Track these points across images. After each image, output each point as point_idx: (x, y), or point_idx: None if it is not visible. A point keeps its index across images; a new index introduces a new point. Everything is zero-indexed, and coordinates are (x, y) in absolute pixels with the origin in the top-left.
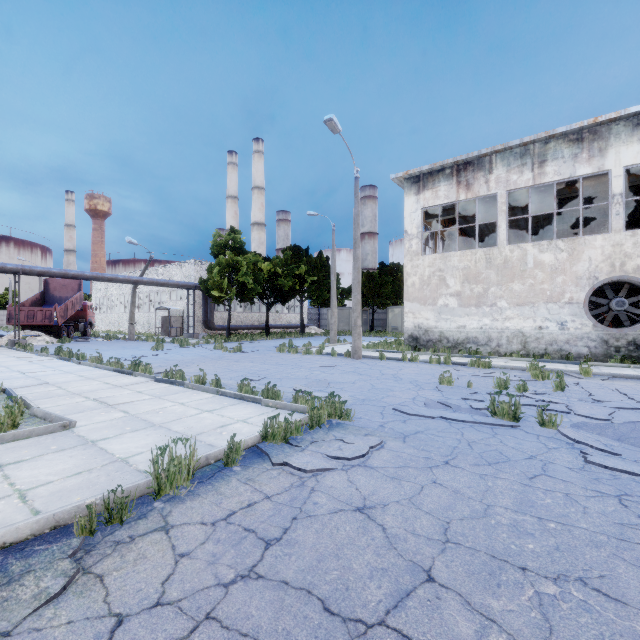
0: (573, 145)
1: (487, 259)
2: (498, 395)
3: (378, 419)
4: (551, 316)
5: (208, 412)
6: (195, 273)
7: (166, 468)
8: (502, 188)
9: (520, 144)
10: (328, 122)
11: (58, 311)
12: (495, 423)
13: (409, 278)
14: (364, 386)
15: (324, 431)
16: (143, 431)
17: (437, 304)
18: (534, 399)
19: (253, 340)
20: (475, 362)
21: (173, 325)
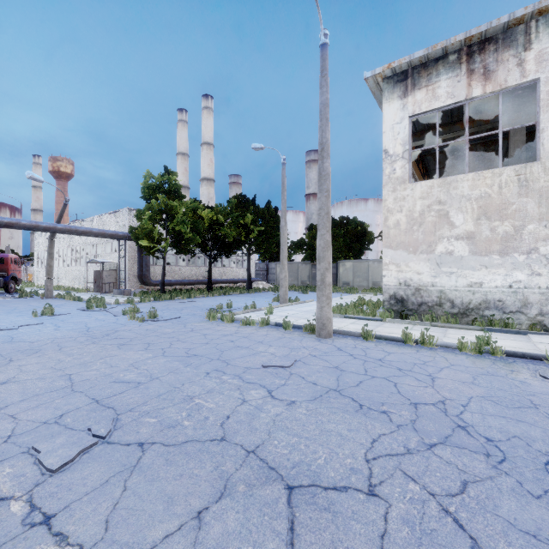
0: None
1: (521, 181)
2: None
3: None
4: None
5: None
6: (129, 222)
7: None
8: (548, 69)
9: None
10: None
11: None
12: None
13: (391, 216)
14: (437, 548)
15: None
16: None
17: (435, 251)
18: None
19: (190, 297)
20: None
21: (105, 280)
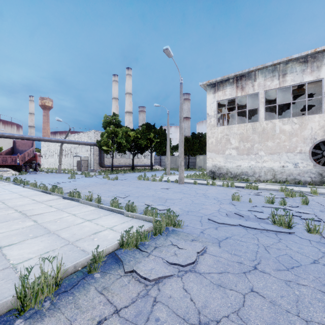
0: (302, 64)
1: (253, 128)
2: (276, 210)
3: (199, 226)
4: (289, 160)
5: (89, 221)
6: (94, 137)
7: (31, 286)
8: (261, 89)
9: (272, 64)
10: (165, 50)
11: (20, 157)
12: (277, 230)
13: (209, 139)
14: (187, 201)
15: (164, 237)
16: (40, 237)
17: (225, 153)
18: (294, 211)
19: (125, 173)
20: (248, 186)
21: (83, 165)
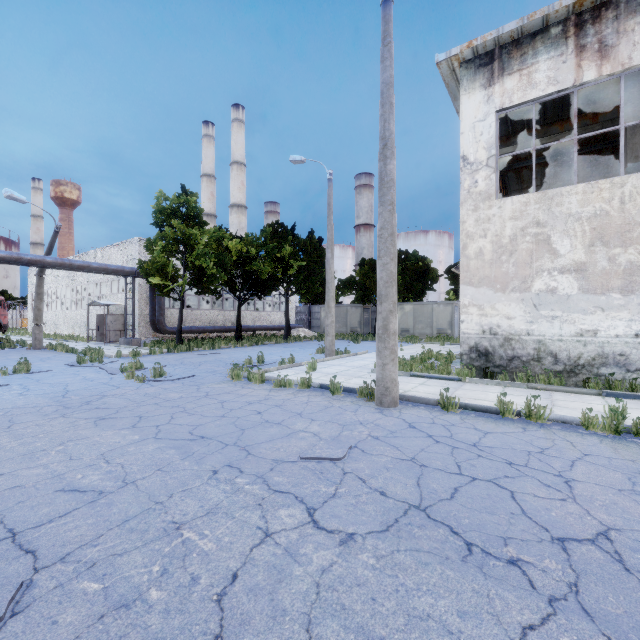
0: None
1: None
2: None
3: None
4: None
5: None
6: (140, 256)
7: None
8: None
9: None
10: None
11: None
12: None
13: (471, 242)
14: None
15: None
16: None
17: (531, 289)
18: None
19: (214, 348)
20: None
21: (110, 327)
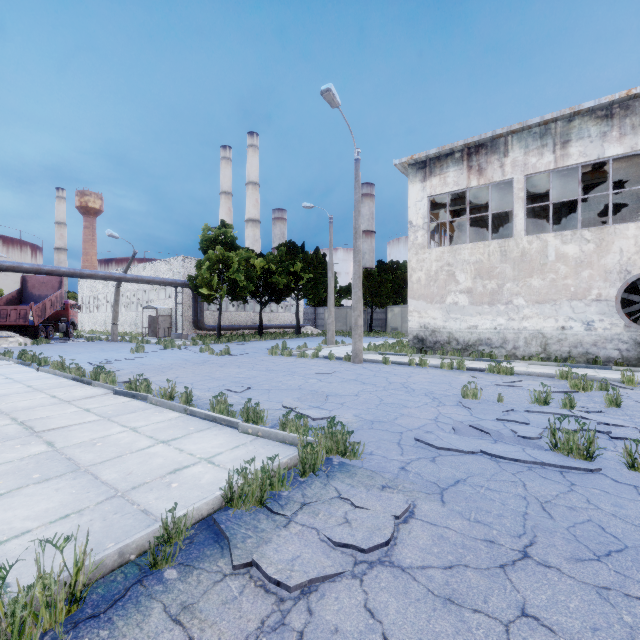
0: (601, 122)
1: (502, 252)
2: (560, 421)
3: (396, 456)
4: (576, 315)
5: (163, 444)
6: (184, 270)
7: (7, 610)
8: (519, 172)
9: (540, 122)
10: (325, 93)
11: (34, 310)
12: (565, 465)
13: (414, 273)
14: (370, 400)
15: (321, 481)
16: (55, 481)
17: (445, 302)
18: (594, 421)
19: (245, 341)
20: (494, 367)
21: (161, 325)
